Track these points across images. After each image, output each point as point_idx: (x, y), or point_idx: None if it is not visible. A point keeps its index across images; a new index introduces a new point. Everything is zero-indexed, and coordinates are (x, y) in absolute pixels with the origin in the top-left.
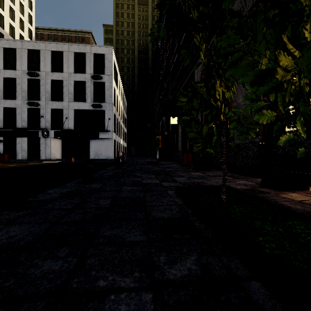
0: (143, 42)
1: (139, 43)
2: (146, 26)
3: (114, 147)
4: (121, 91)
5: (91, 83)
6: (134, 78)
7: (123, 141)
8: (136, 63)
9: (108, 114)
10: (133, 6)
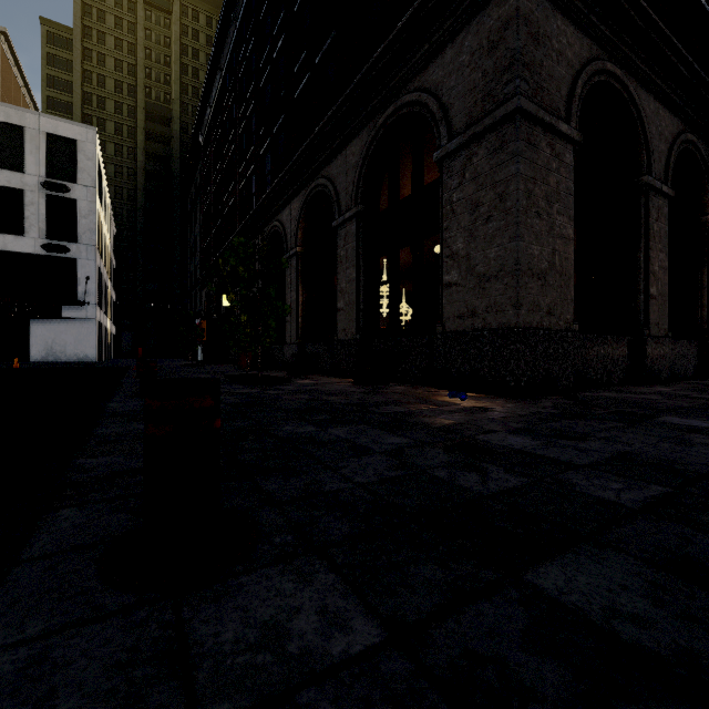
0: (158, 93)
1: (147, 95)
2: (166, 61)
3: (98, 338)
4: (108, 210)
5: (39, 196)
6: (135, 174)
7: (111, 321)
8: (140, 141)
9: (86, 269)
10: (132, 5)
